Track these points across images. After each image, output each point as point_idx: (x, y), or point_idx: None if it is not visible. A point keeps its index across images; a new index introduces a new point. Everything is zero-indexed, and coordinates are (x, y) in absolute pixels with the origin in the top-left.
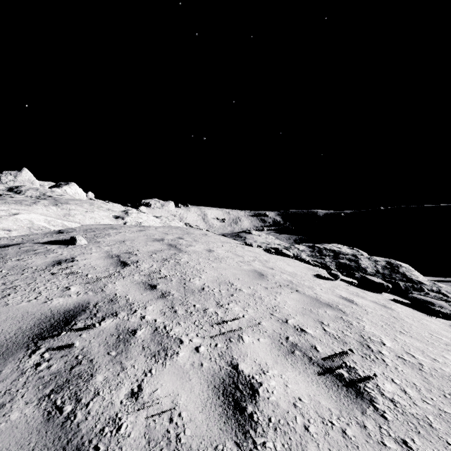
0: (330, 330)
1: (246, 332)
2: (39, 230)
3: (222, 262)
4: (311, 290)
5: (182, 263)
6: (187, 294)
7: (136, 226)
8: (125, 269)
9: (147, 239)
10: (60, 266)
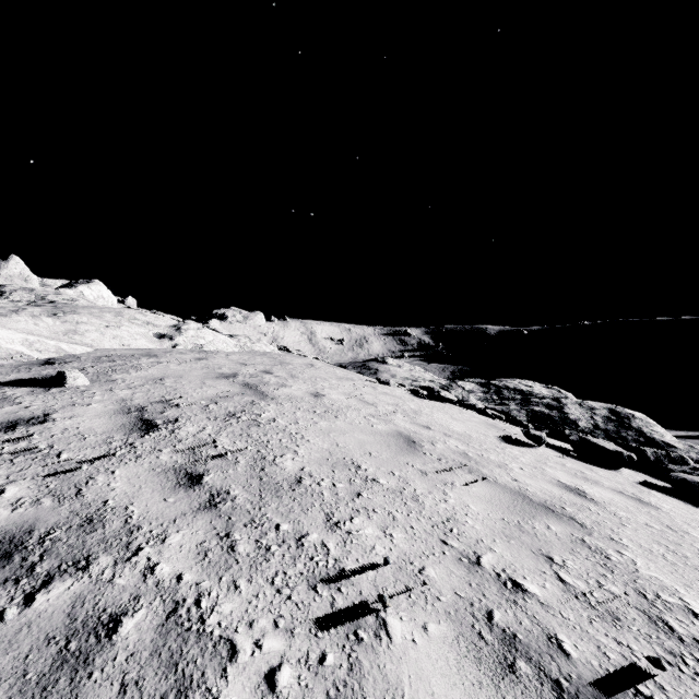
0: (572, 579)
1: (394, 606)
2: (9, 359)
3: (338, 418)
4: (505, 473)
5: (264, 421)
6: (264, 497)
7: (193, 351)
8: (147, 438)
9: (206, 375)
10: (9, 434)
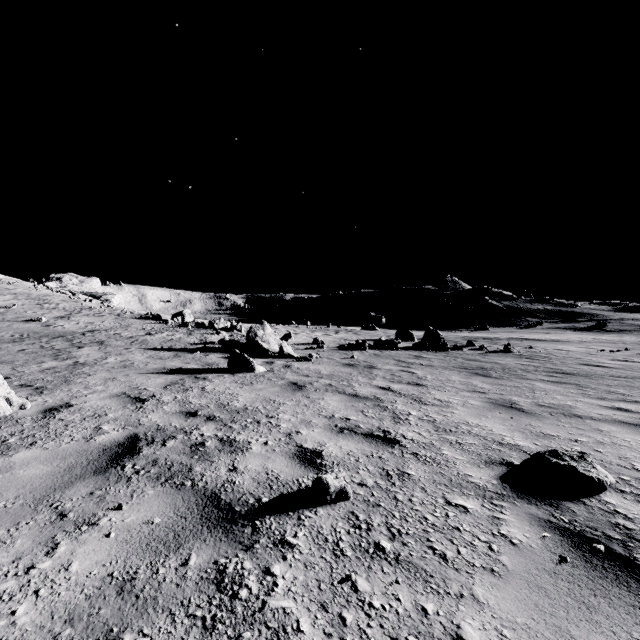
0: None
1: None
2: None
3: None
4: None
5: None
6: None
7: None
8: None
9: None
10: None
